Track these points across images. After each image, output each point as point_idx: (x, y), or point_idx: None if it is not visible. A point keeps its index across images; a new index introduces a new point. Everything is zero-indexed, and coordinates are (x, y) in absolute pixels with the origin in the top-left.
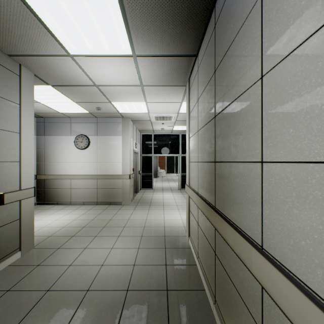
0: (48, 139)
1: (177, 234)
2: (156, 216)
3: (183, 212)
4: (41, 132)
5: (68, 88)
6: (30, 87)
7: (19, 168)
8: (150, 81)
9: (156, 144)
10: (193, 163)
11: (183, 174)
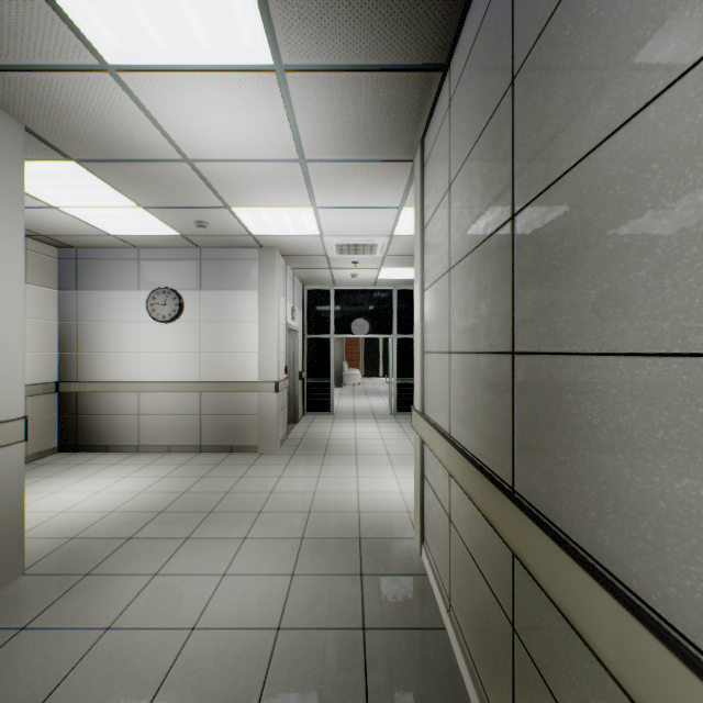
0: (86, 300)
1: (392, 534)
2: (339, 483)
3: (404, 473)
4: (70, 282)
5: (118, 169)
6: (11, 160)
7: None
8: (323, 147)
9: (340, 311)
10: (433, 355)
11: (400, 380)
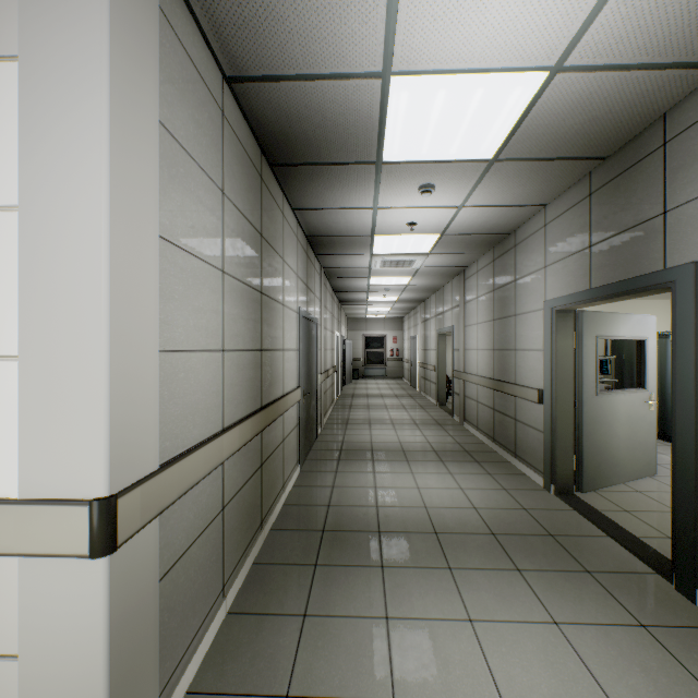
0: None
1: None
2: None
3: None
4: None
5: None
6: None
7: None
8: None
9: None
10: (193, 354)
11: None
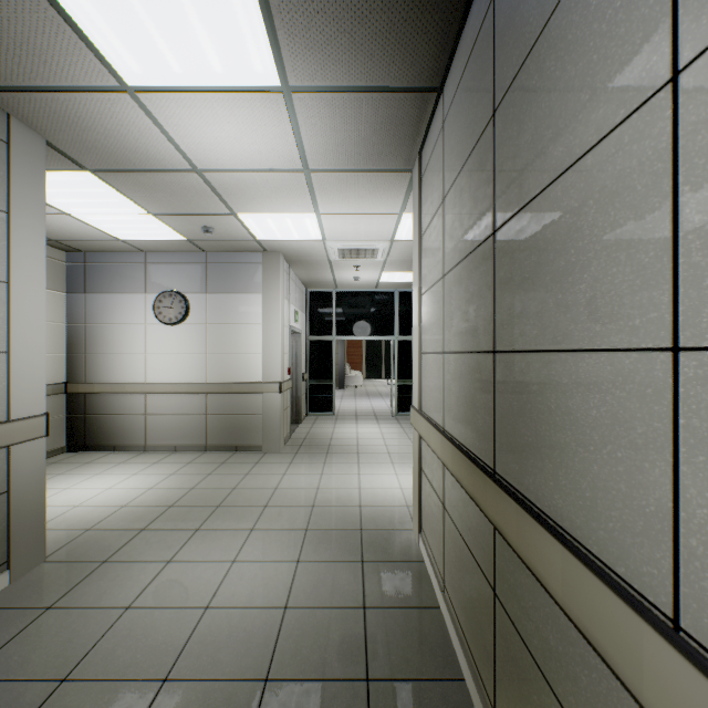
0: (95, 302)
1: (392, 525)
2: (342, 479)
3: (404, 471)
4: (78, 285)
5: (131, 179)
6: (34, 172)
7: (7, 369)
8: (327, 159)
9: (342, 314)
10: (430, 355)
11: (402, 381)
